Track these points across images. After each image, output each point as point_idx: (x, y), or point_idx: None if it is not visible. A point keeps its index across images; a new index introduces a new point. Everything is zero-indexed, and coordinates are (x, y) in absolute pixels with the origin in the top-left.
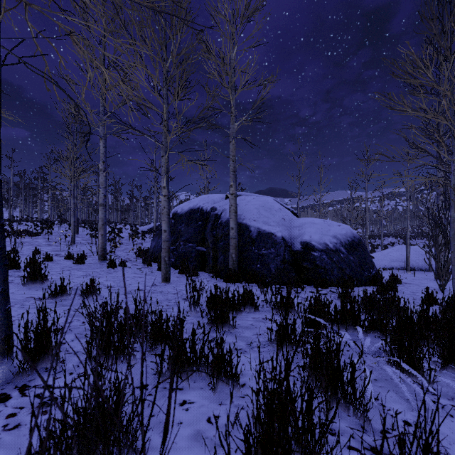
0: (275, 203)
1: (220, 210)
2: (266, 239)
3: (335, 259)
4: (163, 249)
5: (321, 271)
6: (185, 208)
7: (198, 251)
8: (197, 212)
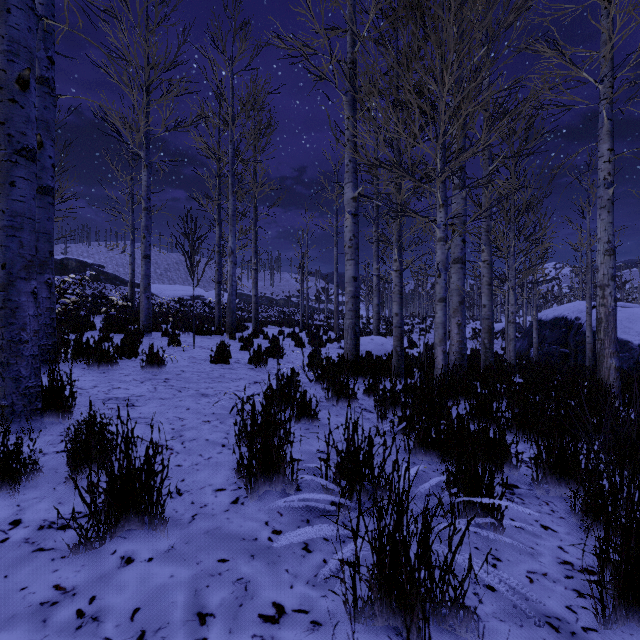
0: None
1: (583, 320)
2: (623, 345)
3: None
4: (534, 347)
5: None
6: (549, 316)
7: (561, 352)
8: (561, 321)
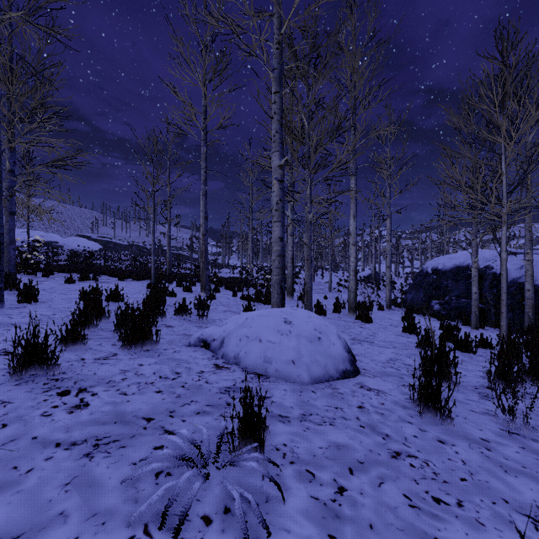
0: None
1: (497, 269)
2: None
3: None
4: (474, 305)
5: None
6: (448, 265)
7: None
8: (467, 270)
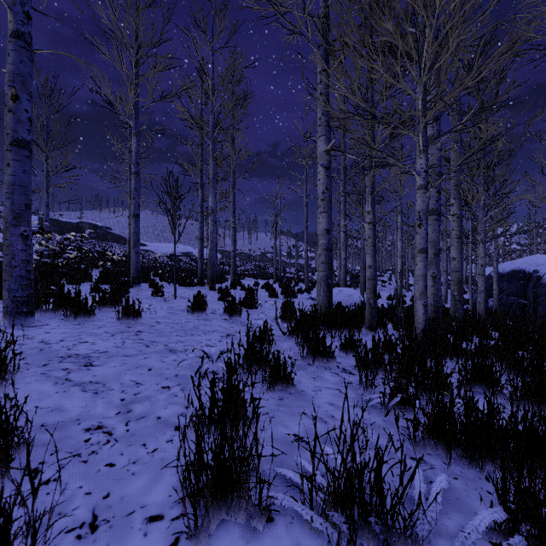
0: None
1: (542, 273)
2: None
3: None
4: (494, 298)
5: None
6: (506, 269)
7: (519, 303)
8: (519, 273)
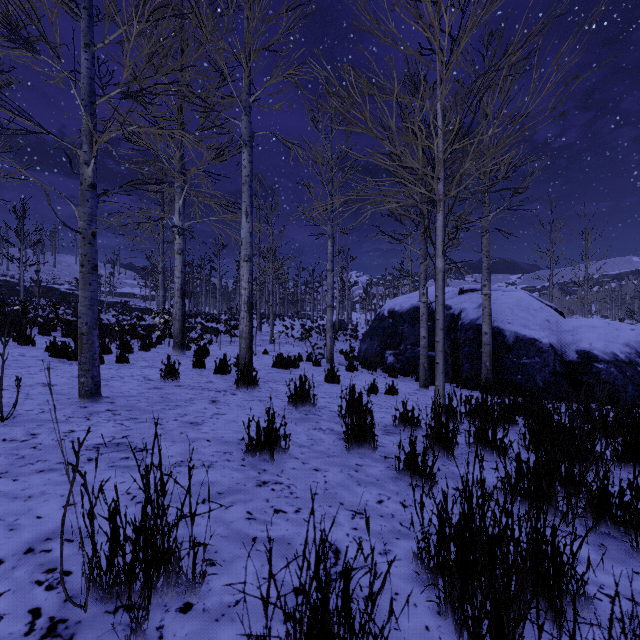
0: (533, 300)
1: (456, 309)
2: (528, 346)
3: (629, 374)
4: (422, 355)
5: (609, 388)
6: (405, 305)
7: (430, 357)
8: None
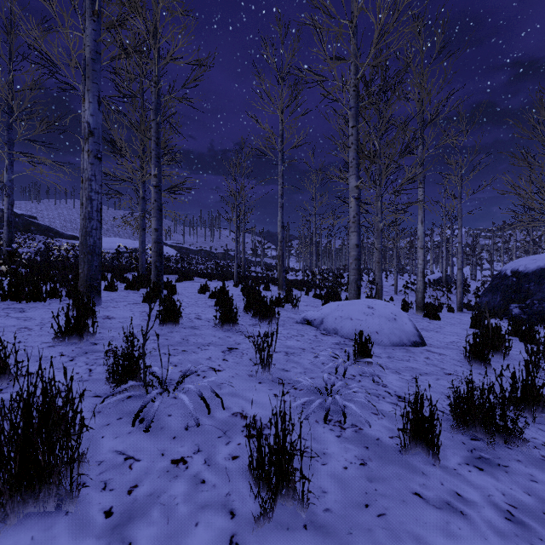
0: None
1: None
2: None
3: None
4: None
5: None
6: (530, 267)
7: None
8: None
